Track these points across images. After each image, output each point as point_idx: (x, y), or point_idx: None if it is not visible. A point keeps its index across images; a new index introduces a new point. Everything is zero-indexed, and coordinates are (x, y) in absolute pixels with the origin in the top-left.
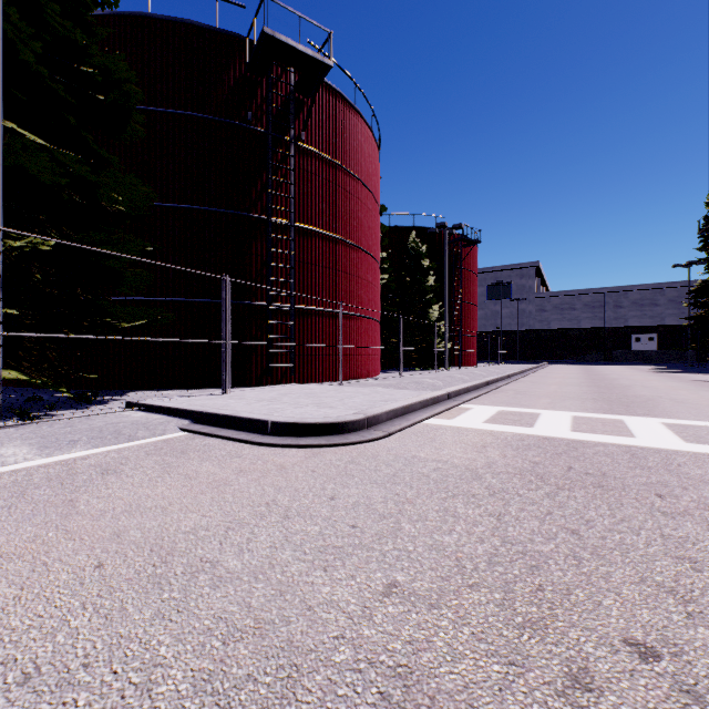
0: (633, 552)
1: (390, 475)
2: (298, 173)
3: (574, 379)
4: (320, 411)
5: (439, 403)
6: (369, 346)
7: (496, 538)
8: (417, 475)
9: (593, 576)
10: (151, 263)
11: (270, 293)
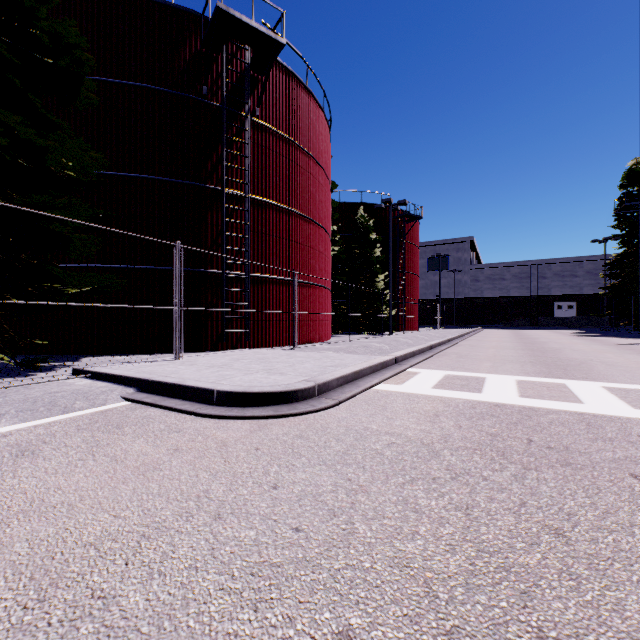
0: (636, 563)
1: (341, 453)
2: (253, 147)
3: (508, 343)
4: (270, 378)
5: (387, 368)
6: (320, 312)
7: (470, 545)
8: (370, 453)
9: (602, 609)
10: (98, 227)
11: (225, 261)
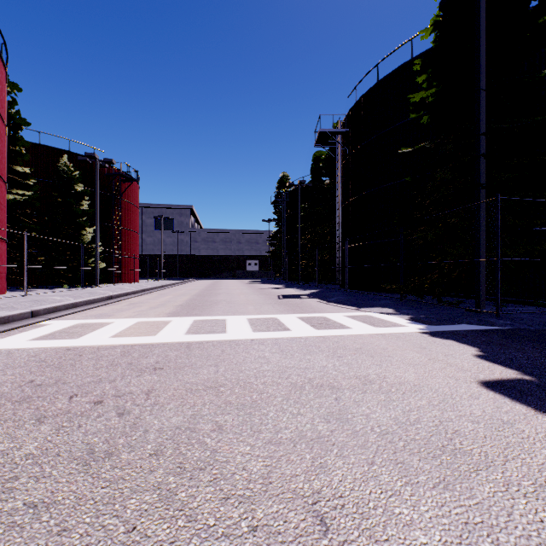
0: None
1: None
2: None
3: (194, 290)
4: None
5: (9, 323)
6: None
7: None
8: None
9: None
10: None
11: None
